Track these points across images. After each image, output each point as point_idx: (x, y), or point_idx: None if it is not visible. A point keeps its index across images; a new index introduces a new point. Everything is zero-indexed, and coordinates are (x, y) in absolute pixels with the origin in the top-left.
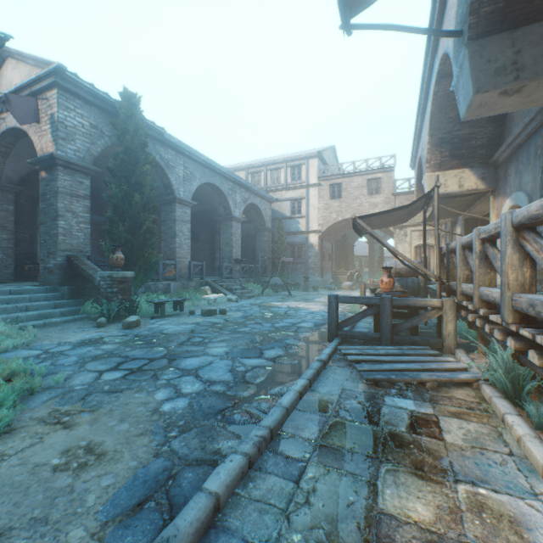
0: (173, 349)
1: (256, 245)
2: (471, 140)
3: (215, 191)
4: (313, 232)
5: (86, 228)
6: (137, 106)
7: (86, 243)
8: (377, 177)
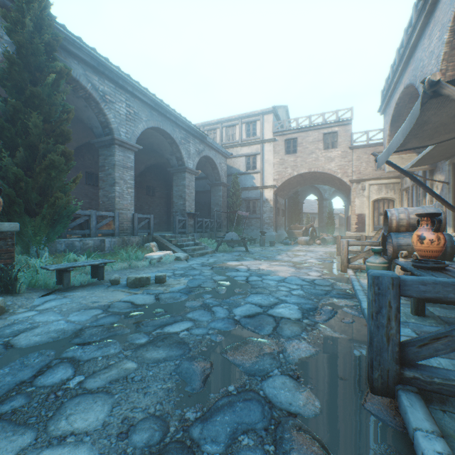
0: None
1: (211, 200)
2: None
3: (166, 139)
4: (268, 188)
5: None
6: None
7: None
8: (334, 131)
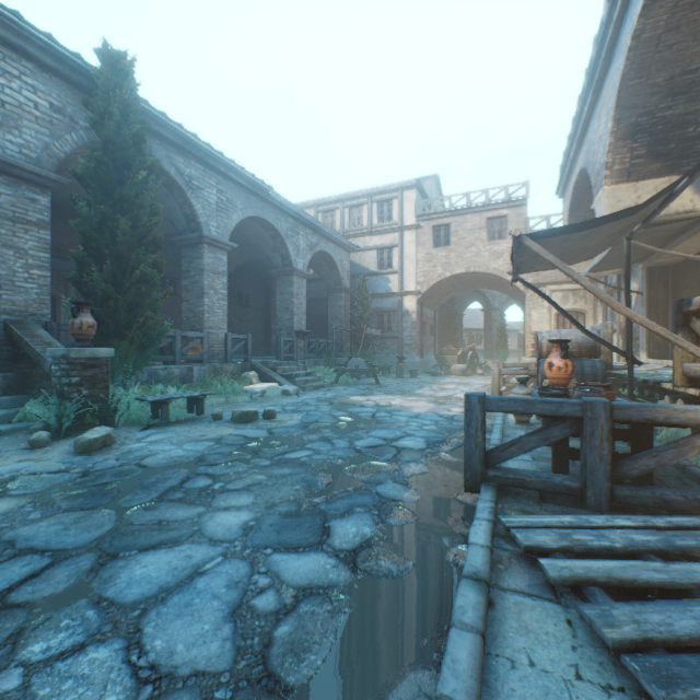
0: (131, 518)
1: (329, 312)
2: (687, 125)
3: (268, 231)
4: (409, 294)
5: (42, 276)
6: (127, 75)
7: (43, 300)
8: (502, 215)
